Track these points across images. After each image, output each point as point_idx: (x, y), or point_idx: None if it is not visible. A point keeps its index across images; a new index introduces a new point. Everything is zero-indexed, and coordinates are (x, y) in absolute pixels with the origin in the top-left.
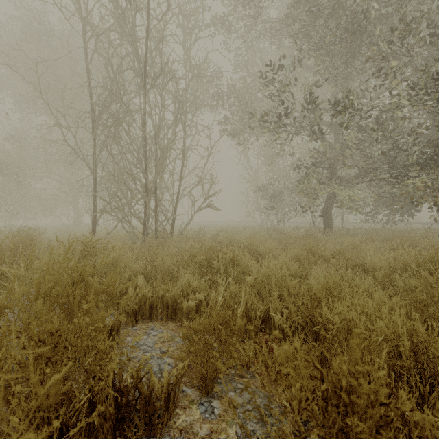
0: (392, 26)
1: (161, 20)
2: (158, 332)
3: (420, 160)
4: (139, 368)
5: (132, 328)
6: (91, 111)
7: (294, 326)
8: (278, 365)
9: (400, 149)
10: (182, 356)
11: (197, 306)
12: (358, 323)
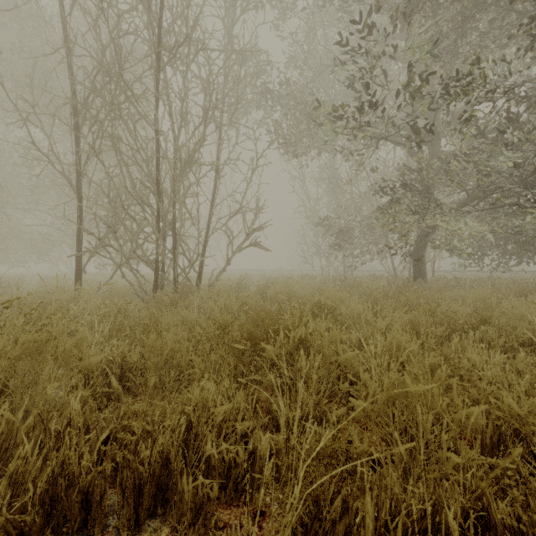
0: None
1: None
2: None
3: None
4: None
5: None
6: (72, 97)
7: None
8: None
9: None
10: None
11: (226, 471)
12: None
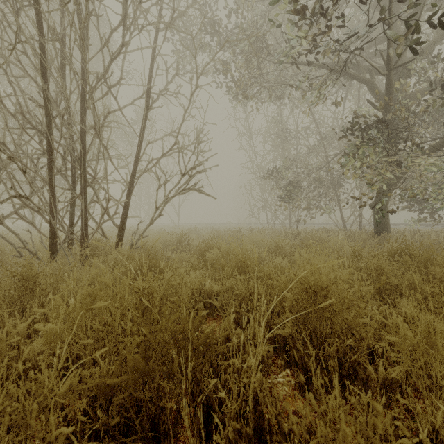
0: None
1: None
2: None
3: None
4: None
5: None
6: None
7: None
8: None
9: None
10: None
11: None
12: None
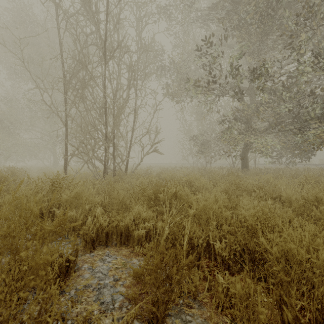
0: (296, 12)
1: (117, 5)
2: (112, 258)
3: (318, 115)
4: (85, 318)
5: (89, 254)
6: (63, 77)
7: (232, 252)
8: (223, 296)
9: (302, 106)
10: (133, 294)
11: (147, 233)
12: (297, 254)
